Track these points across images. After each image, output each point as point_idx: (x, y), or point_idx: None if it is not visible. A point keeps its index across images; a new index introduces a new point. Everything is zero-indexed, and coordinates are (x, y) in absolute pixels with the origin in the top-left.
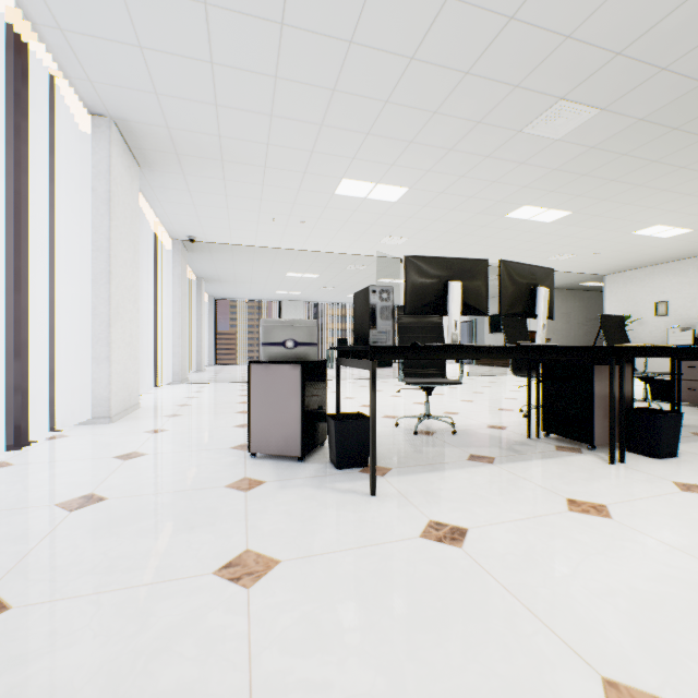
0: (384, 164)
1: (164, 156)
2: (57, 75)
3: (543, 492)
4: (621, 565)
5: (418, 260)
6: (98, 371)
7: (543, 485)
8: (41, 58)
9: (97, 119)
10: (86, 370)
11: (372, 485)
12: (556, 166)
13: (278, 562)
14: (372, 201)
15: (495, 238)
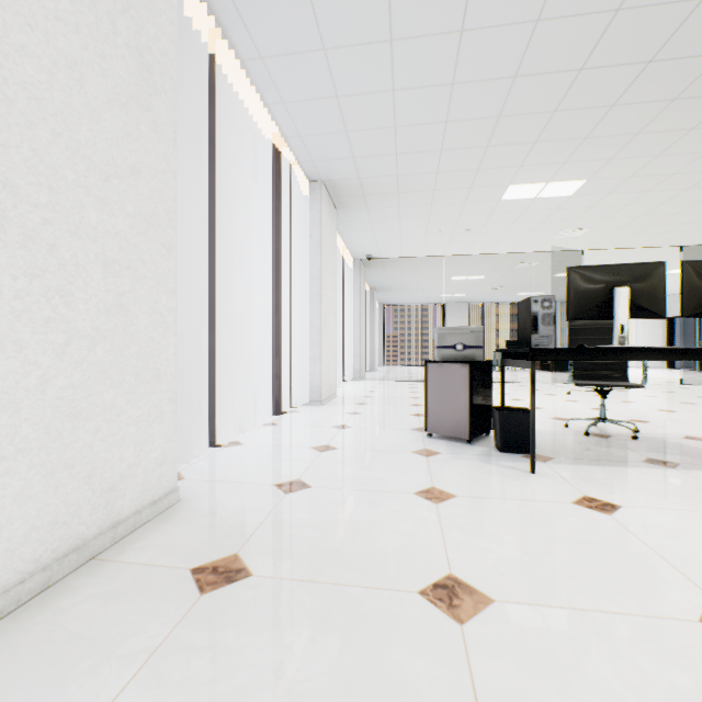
0: (554, 164)
1: (354, 199)
2: (293, 164)
3: None
4: None
5: (580, 270)
6: (314, 367)
7: None
8: (286, 156)
9: (313, 184)
10: (306, 366)
11: (531, 464)
12: None
13: (455, 496)
14: (542, 199)
15: None
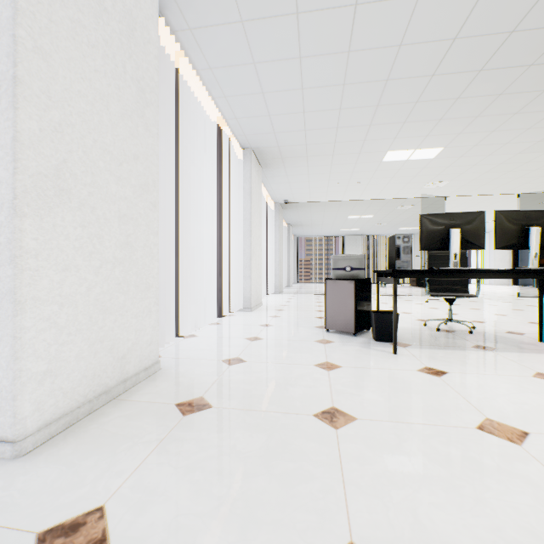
0: (419, 136)
1: (274, 160)
2: (231, 137)
3: (520, 367)
4: (543, 398)
5: (428, 216)
6: (245, 283)
7: (523, 364)
8: (226, 131)
9: (245, 151)
10: (240, 283)
11: (394, 348)
12: None
13: (341, 367)
14: (412, 161)
15: None
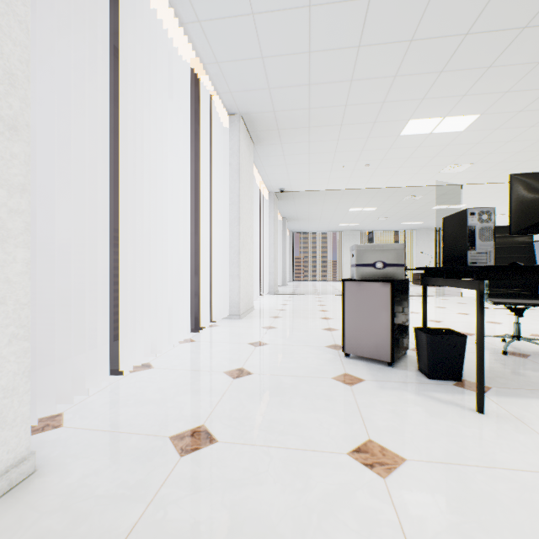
0: (454, 96)
1: (269, 133)
2: (213, 94)
3: None
4: None
5: (527, 177)
6: (232, 284)
7: None
8: (205, 86)
9: (232, 117)
10: (226, 283)
11: (479, 403)
12: None
13: (403, 459)
14: (436, 134)
15: None
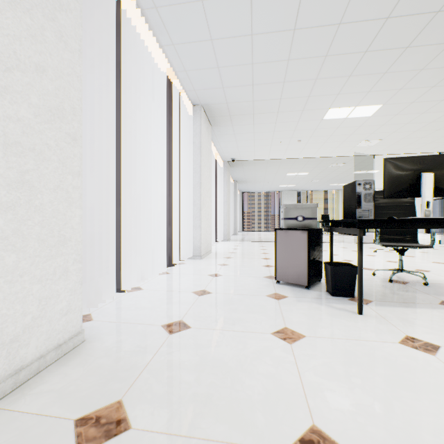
0: (361, 92)
1: (223, 118)
2: (181, 92)
3: None
4: None
5: (394, 160)
6: (195, 232)
7: None
8: (176, 86)
9: (195, 107)
10: (191, 232)
11: (359, 308)
12: None
13: (304, 336)
14: (351, 119)
15: None
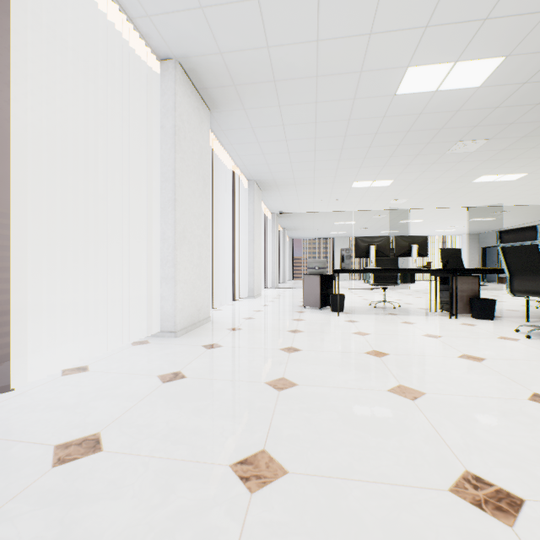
0: (373, 174)
1: (271, 187)
2: (240, 175)
3: (399, 320)
4: (393, 327)
5: (359, 238)
6: (250, 278)
7: (403, 319)
8: (237, 172)
9: (250, 182)
10: (246, 278)
11: (338, 313)
12: (485, 159)
13: (305, 320)
14: (374, 187)
15: (476, 192)
